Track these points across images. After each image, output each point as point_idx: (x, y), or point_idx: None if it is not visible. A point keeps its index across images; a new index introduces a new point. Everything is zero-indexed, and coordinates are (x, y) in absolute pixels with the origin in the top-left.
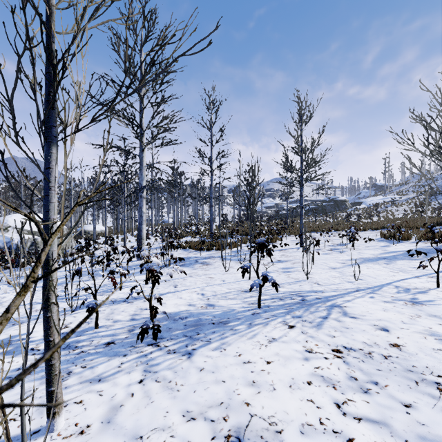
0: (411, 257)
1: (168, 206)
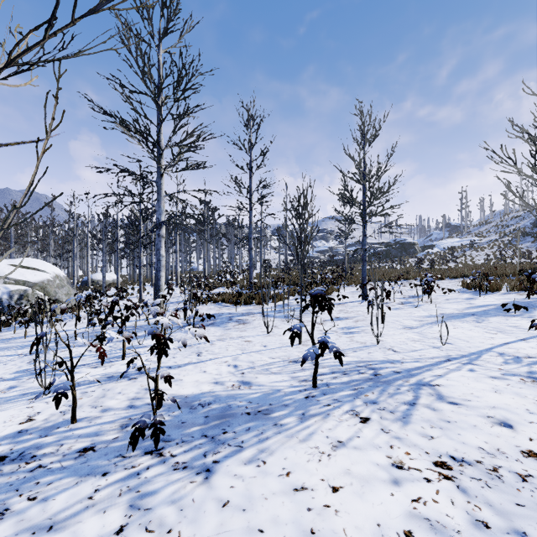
0: (506, 312)
1: (197, 249)
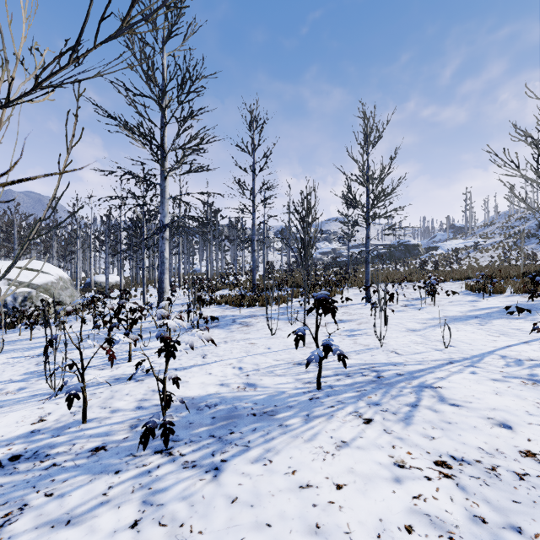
0: (510, 315)
1: (200, 251)
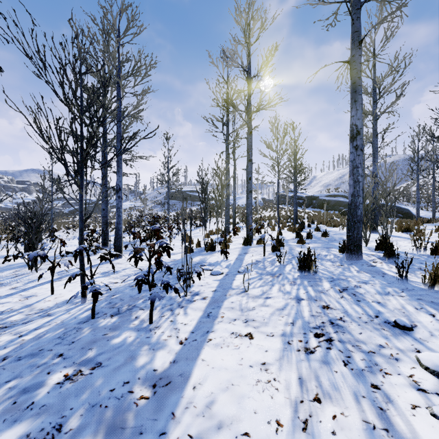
0: None
1: None
